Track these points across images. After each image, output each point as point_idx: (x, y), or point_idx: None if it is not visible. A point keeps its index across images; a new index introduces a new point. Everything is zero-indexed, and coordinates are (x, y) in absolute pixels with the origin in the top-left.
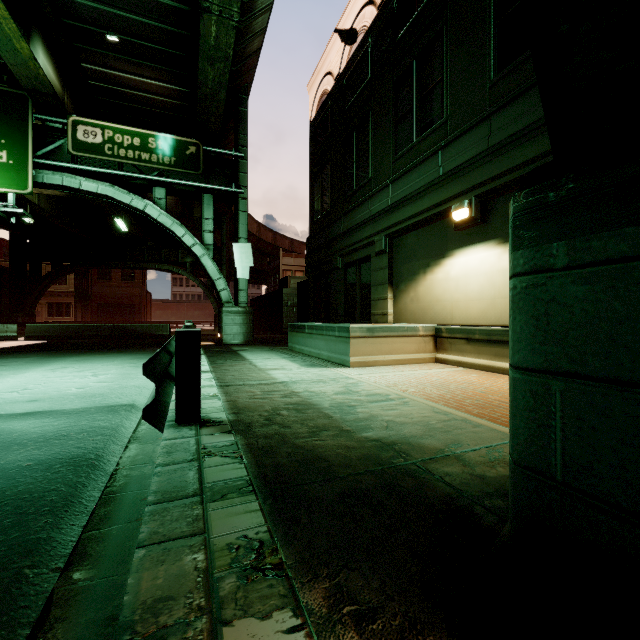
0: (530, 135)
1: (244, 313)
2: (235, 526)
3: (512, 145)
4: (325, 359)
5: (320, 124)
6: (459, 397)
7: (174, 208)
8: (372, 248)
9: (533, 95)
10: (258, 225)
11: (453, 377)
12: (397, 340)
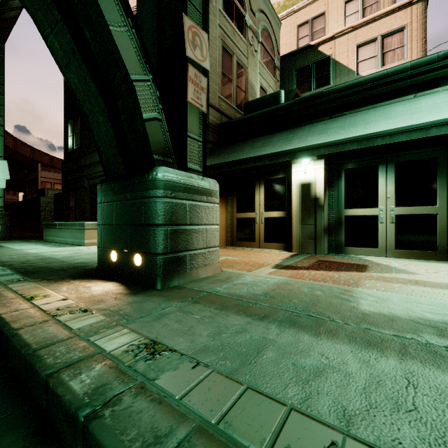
0: None
1: (0, 215)
2: (8, 278)
3: None
4: (70, 243)
5: None
6: None
7: None
8: None
9: None
10: (14, 140)
11: None
12: None
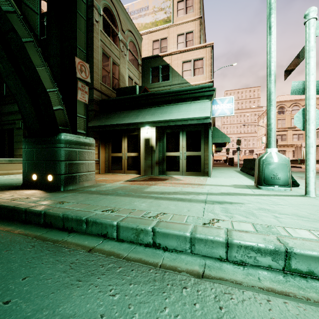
0: None
1: None
2: None
3: None
4: None
5: None
6: None
7: None
8: (15, 125)
9: None
10: None
11: None
12: None
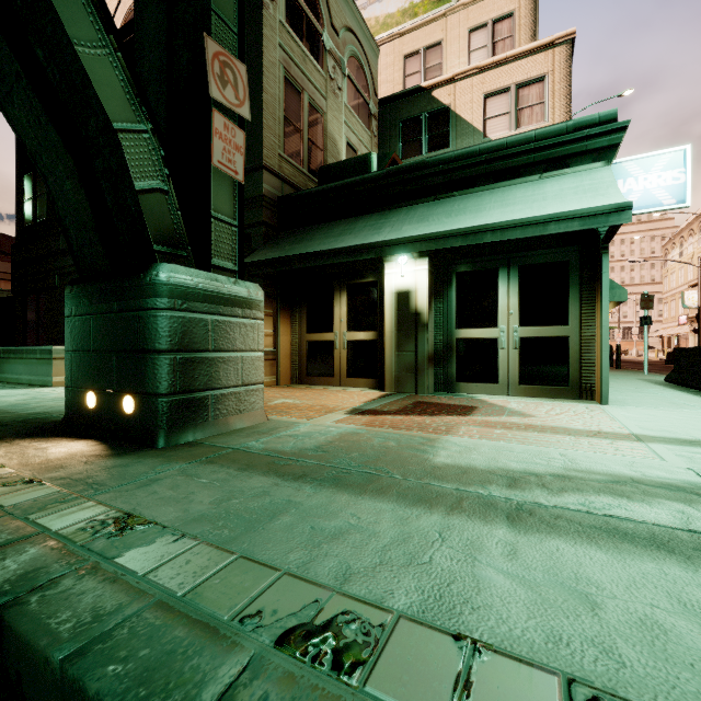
0: None
1: None
2: None
3: None
4: (26, 383)
5: None
6: None
7: None
8: None
9: None
10: None
11: None
12: None
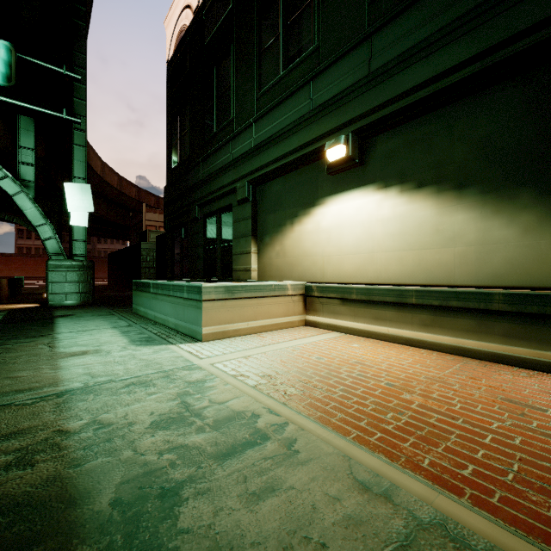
0: (421, 54)
1: (80, 268)
2: None
3: (398, 68)
4: (172, 327)
5: (178, 63)
6: (369, 406)
7: (4, 145)
8: (234, 196)
9: (425, 5)
10: (119, 178)
11: (336, 352)
12: (263, 302)
